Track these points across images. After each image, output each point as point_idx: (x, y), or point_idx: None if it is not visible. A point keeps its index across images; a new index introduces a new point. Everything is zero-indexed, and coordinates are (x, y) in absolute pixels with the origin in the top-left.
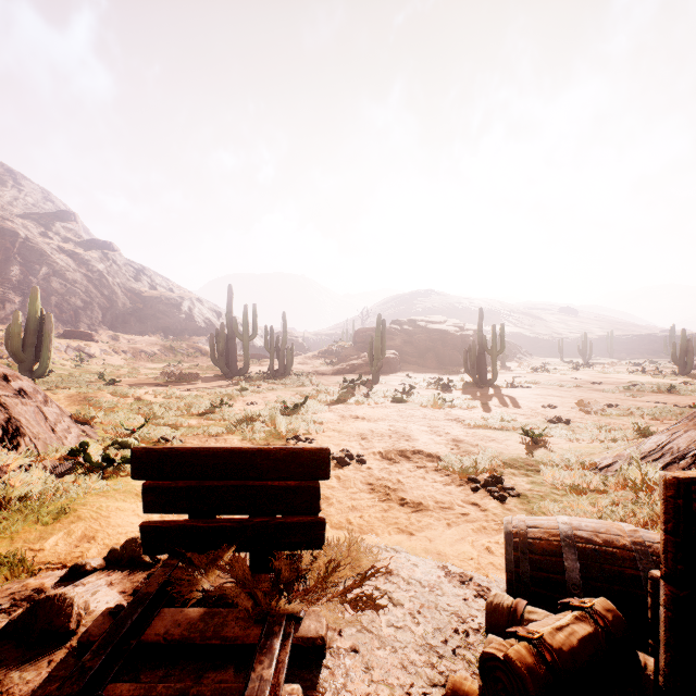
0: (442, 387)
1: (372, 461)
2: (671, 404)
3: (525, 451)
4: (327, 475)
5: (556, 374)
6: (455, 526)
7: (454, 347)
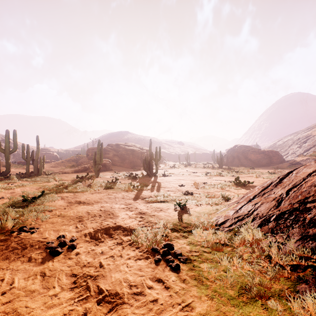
0: (132, 178)
1: (82, 244)
2: (223, 180)
3: (179, 216)
4: None
5: (179, 169)
6: None
7: (138, 157)
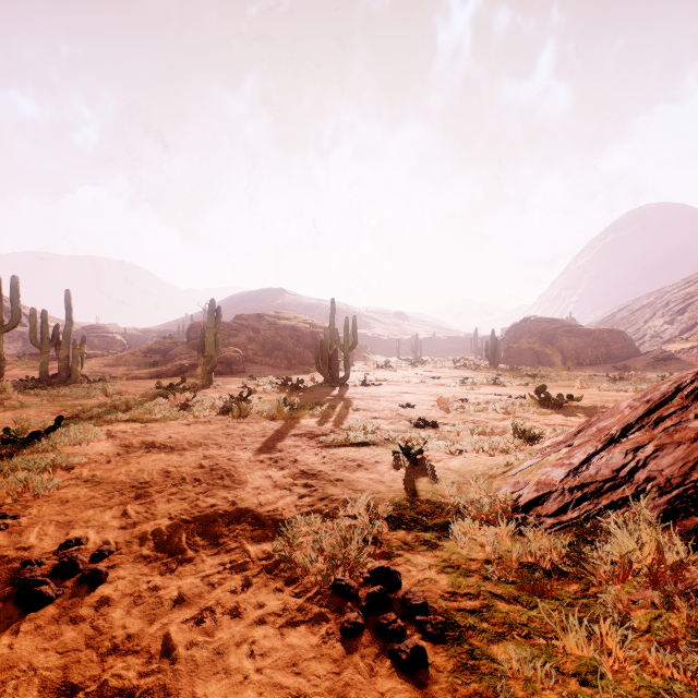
0: (290, 389)
1: (126, 568)
2: (505, 395)
3: (408, 483)
4: None
5: (400, 371)
6: None
7: (304, 344)
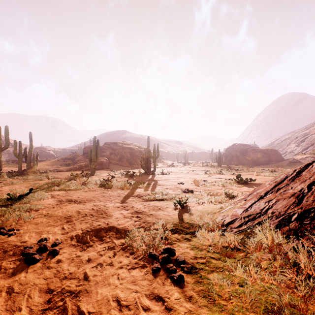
0: (129, 176)
1: (66, 249)
2: (223, 178)
3: (180, 215)
4: None
5: (178, 167)
6: None
7: (135, 156)
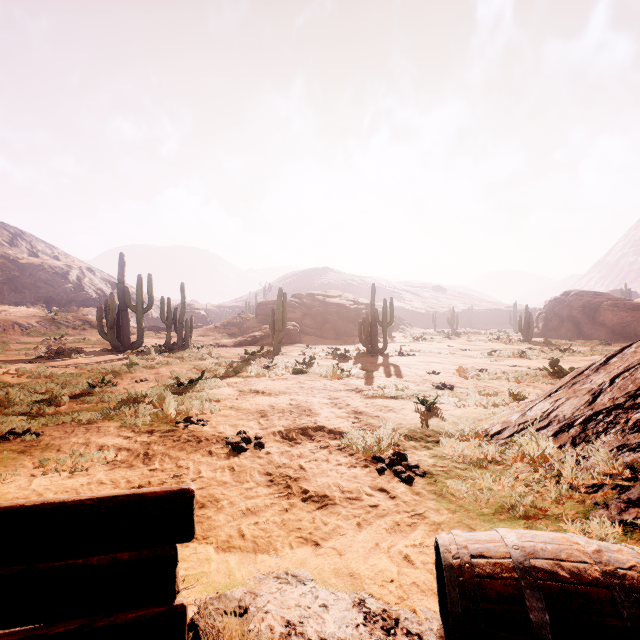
0: (339, 357)
1: (272, 444)
2: (525, 367)
3: (422, 420)
4: (189, 534)
5: (433, 343)
6: (366, 527)
7: (348, 319)
